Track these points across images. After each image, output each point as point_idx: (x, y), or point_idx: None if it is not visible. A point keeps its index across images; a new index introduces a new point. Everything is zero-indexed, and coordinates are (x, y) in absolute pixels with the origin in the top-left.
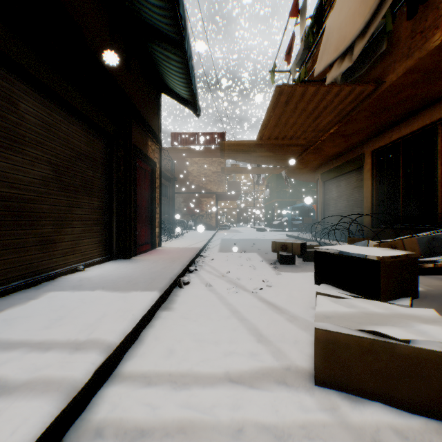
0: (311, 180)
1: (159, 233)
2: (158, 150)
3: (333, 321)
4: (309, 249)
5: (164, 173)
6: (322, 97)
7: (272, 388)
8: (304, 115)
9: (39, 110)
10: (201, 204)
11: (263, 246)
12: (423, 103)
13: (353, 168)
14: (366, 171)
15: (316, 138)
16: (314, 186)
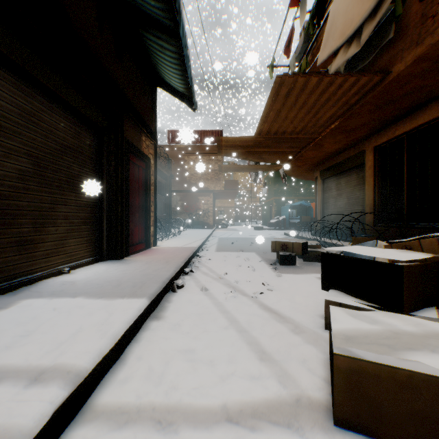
0: (309, 178)
1: (153, 232)
2: (153, 145)
3: (358, 345)
4: (309, 249)
5: (160, 170)
6: (324, 89)
7: (281, 429)
8: (304, 109)
9: (16, 97)
10: (198, 202)
11: (261, 246)
12: (430, 96)
13: (354, 165)
14: (367, 168)
15: (316, 134)
16: (312, 184)
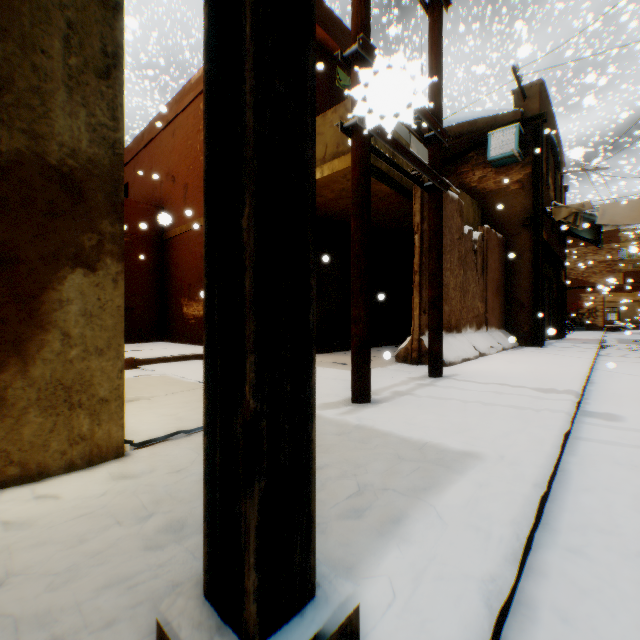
0: None
1: (563, 328)
2: (563, 273)
3: None
4: None
5: None
6: None
7: None
8: None
9: None
10: (579, 300)
11: None
12: None
13: None
14: None
15: None
16: None
